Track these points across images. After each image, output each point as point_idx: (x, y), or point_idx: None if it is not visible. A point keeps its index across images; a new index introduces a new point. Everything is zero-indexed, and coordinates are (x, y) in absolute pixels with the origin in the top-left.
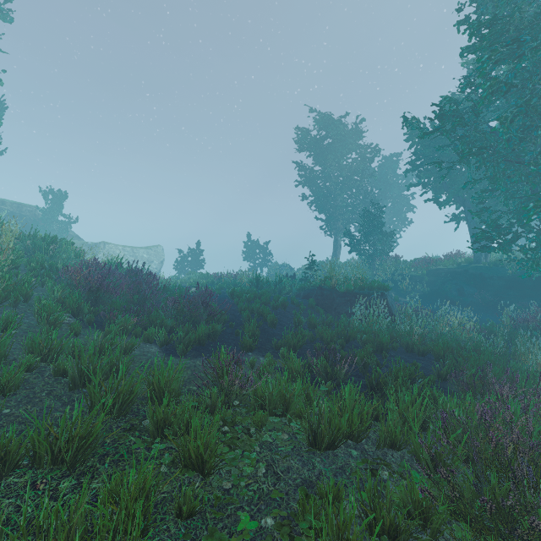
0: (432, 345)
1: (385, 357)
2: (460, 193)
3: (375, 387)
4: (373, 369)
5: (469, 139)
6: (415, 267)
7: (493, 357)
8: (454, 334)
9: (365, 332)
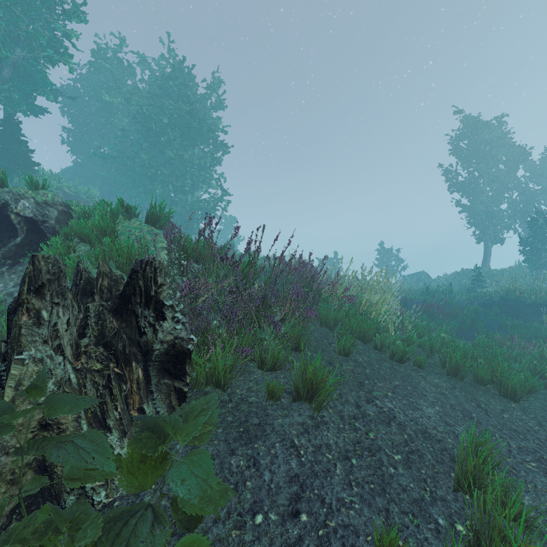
0: None
1: None
2: None
3: None
4: None
5: None
6: None
7: None
8: None
9: None
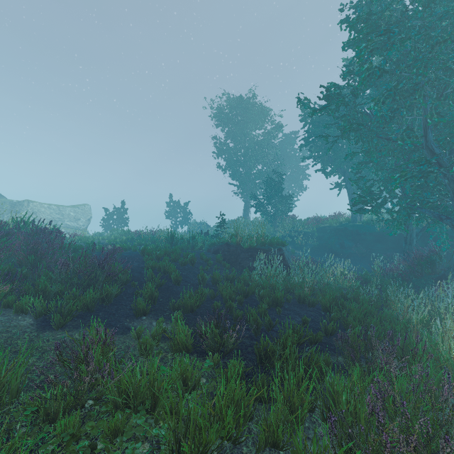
0: (320, 295)
1: (279, 312)
2: (341, 166)
3: (263, 358)
4: (261, 338)
5: (350, 118)
6: (308, 225)
7: (369, 306)
8: (338, 282)
9: (263, 286)
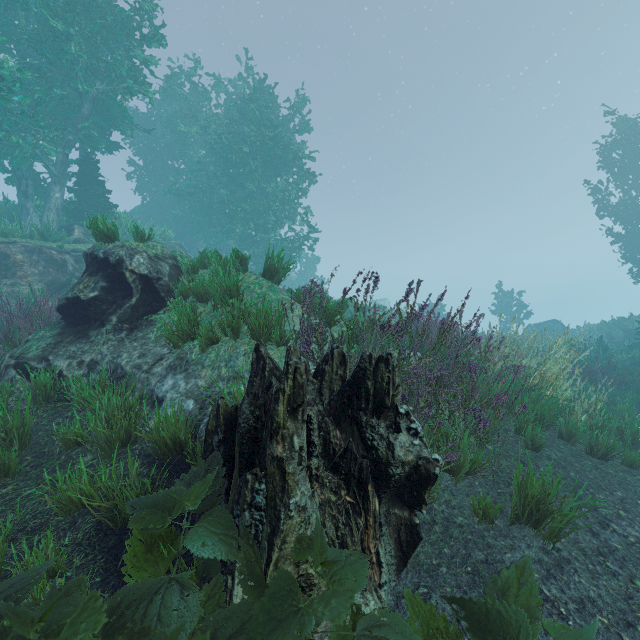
0: None
1: None
2: None
3: None
4: None
5: None
6: None
7: None
8: None
9: None
